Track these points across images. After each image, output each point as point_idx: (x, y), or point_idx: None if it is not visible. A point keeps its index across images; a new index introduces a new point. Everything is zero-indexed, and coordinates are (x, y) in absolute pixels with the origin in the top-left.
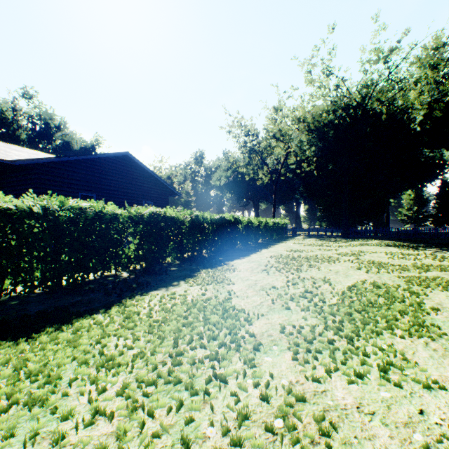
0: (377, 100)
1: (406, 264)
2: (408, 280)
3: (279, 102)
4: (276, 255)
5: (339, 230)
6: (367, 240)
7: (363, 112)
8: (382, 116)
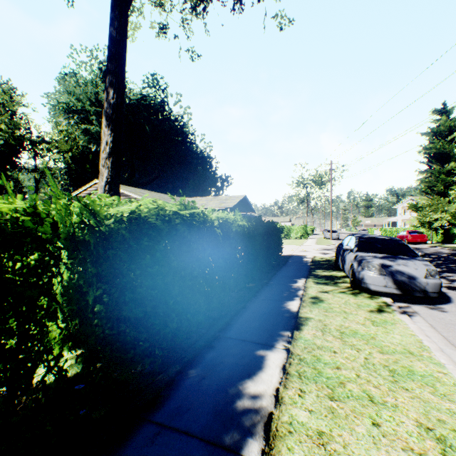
0: None
1: None
2: None
3: None
4: None
5: None
6: None
7: None
8: None
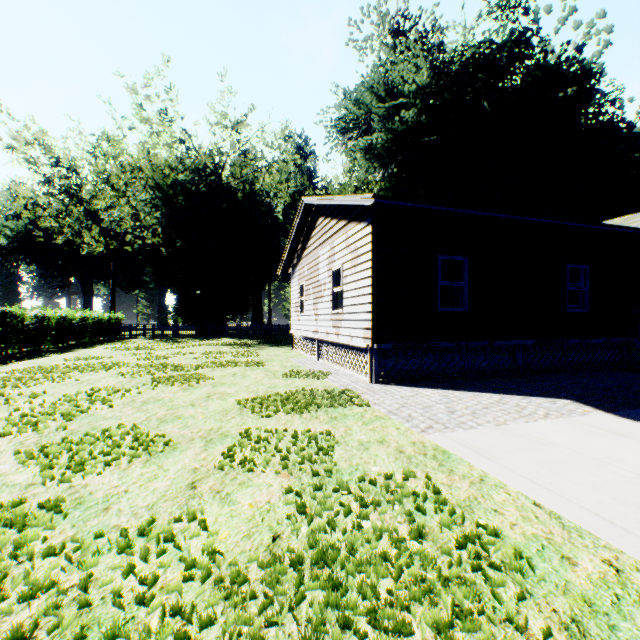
0: (233, 174)
1: (192, 364)
2: (155, 381)
3: (118, 129)
4: (32, 367)
5: (196, 327)
6: (219, 340)
7: (218, 183)
8: (239, 194)
